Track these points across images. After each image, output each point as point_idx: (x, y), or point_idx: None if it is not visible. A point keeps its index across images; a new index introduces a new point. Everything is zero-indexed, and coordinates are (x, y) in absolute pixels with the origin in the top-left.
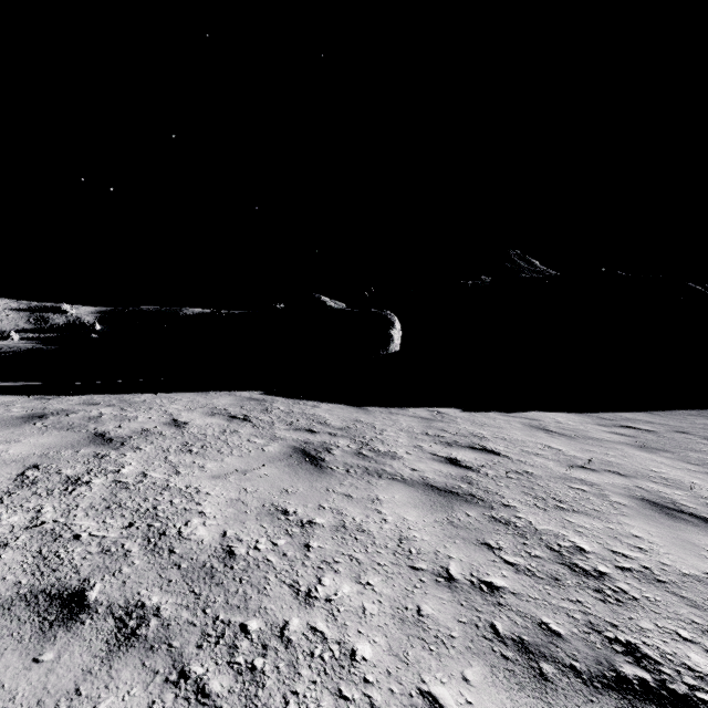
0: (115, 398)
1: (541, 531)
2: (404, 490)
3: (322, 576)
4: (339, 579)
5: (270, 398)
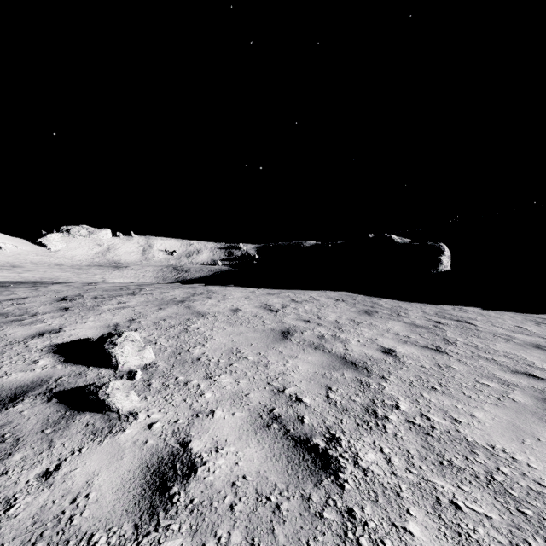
0: (289, 291)
1: (447, 336)
2: (401, 323)
3: (360, 328)
4: (365, 329)
5: (356, 295)
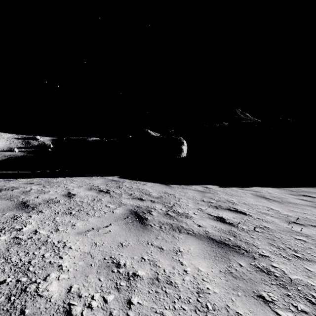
0: (44, 180)
1: (295, 281)
2: (195, 243)
3: None
4: None
5: (122, 180)
